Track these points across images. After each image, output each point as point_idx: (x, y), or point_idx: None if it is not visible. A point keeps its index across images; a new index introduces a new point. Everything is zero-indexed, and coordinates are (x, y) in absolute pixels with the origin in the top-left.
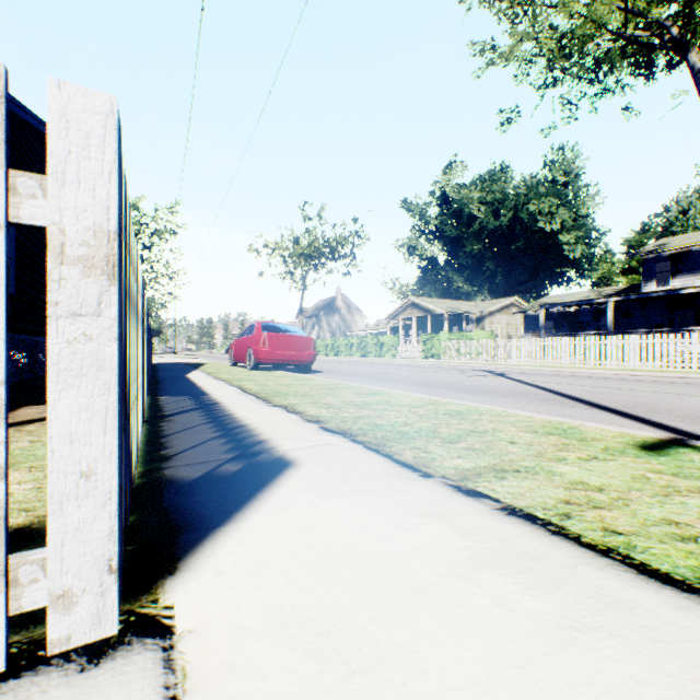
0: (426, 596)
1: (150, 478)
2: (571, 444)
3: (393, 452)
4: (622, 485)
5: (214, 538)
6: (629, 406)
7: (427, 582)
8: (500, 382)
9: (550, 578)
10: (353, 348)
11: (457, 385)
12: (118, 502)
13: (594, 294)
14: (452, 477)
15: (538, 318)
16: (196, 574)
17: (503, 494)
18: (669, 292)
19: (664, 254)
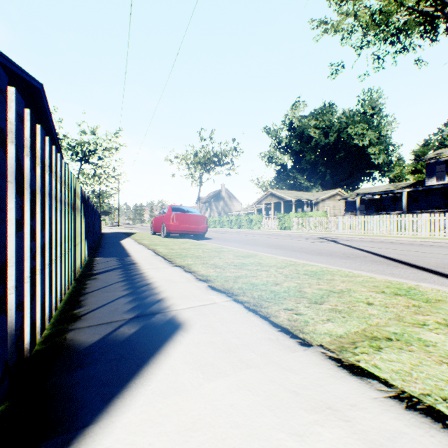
0: None
1: (49, 344)
2: (421, 306)
3: (269, 313)
4: None
5: None
6: (439, 266)
7: None
8: (335, 246)
9: None
10: (232, 223)
11: (306, 249)
12: None
13: (392, 187)
14: (329, 346)
15: (355, 203)
16: None
17: (389, 374)
18: (446, 185)
19: (441, 159)
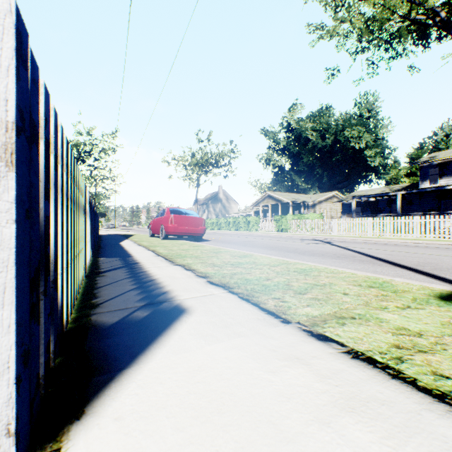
0: (295, 447)
1: (79, 323)
2: (388, 295)
3: (259, 301)
4: (436, 330)
5: (119, 380)
6: (419, 265)
7: (295, 430)
8: (328, 247)
9: (401, 425)
10: (230, 225)
11: (300, 250)
12: (18, 369)
13: (388, 189)
14: (305, 323)
15: (351, 205)
16: (98, 419)
17: (346, 339)
18: (438, 188)
19: (434, 163)
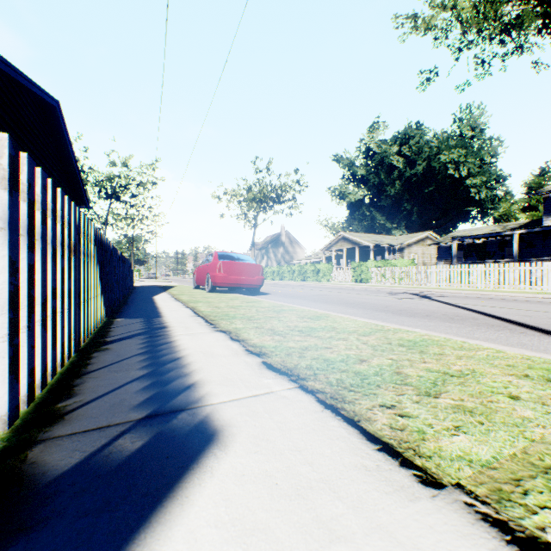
0: None
1: None
2: None
3: (358, 414)
4: None
5: None
6: None
7: None
8: (431, 304)
9: None
10: (295, 274)
11: (392, 307)
12: None
13: (499, 228)
14: (476, 489)
15: (450, 249)
16: None
17: None
18: None
19: None
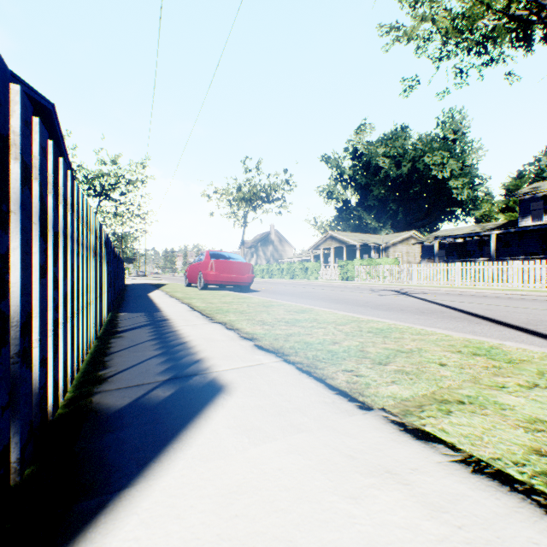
0: None
1: (74, 407)
2: (502, 367)
3: (325, 375)
4: None
5: (113, 511)
6: (530, 323)
7: None
8: (407, 300)
9: None
10: (284, 272)
11: (372, 303)
12: None
13: (479, 228)
14: (392, 410)
15: (433, 248)
16: None
17: (458, 438)
18: (543, 226)
19: (538, 195)
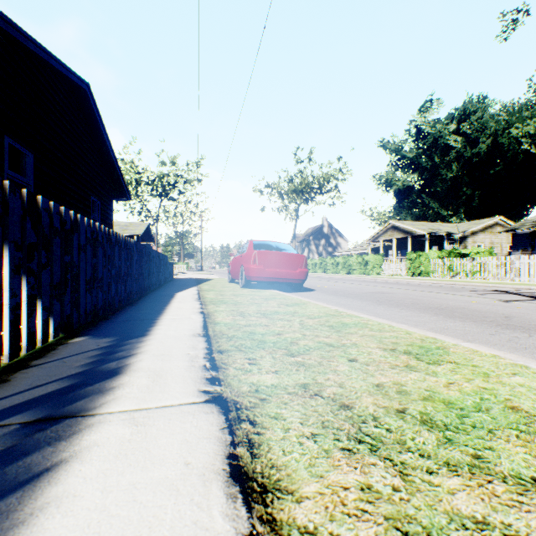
0: None
1: None
2: None
3: None
4: None
5: None
6: None
7: None
8: None
9: None
10: (339, 266)
11: (521, 320)
12: None
13: None
14: None
15: (530, 236)
16: None
17: None
18: None
19: None
